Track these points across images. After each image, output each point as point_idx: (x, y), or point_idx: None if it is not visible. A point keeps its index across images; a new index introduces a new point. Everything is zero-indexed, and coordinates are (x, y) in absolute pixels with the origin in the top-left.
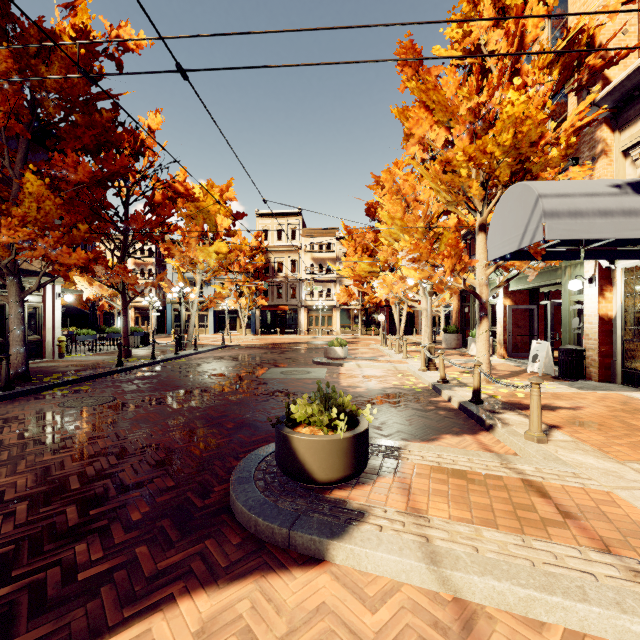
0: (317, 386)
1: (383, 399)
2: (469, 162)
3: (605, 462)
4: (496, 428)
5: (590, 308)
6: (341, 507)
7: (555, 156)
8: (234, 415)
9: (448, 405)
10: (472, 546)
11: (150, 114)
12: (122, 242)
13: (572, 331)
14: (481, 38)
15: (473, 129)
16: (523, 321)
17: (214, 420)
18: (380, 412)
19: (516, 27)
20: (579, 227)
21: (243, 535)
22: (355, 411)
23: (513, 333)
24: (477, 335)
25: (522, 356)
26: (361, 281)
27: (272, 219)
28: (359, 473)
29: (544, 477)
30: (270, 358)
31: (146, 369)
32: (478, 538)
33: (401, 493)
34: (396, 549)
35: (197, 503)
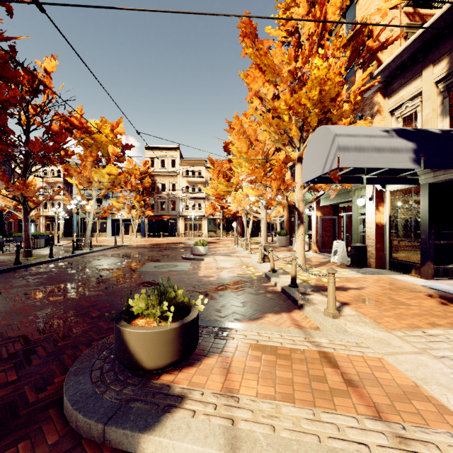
0: (179, 277)
1: (227, 286)
2: (289, 110)
3: (378, 332)
4: (305, 307)
5: (370, 218)
6: (164, 393)
7: (347, 109)
8: (102, 304)
9: (274, 289)
10: (270, 425)
11: (46, 59)
12: (22, 162)
13: (359, 234)
14: (299, 23)
15: (292, 87)
16: (329, 227)
17: (83, 310)
18: (223, 297)
19: (321, 13)
20: (362, 159)
21: (63, 432)
22: (187, 302)
23: (322, 235)
24: (296, 237)
25: (328, 251)
26: (220, 198)
27: (157, 151)
28: (186, 357)
29: (335, 348)
30: (150, 255)
31: (42, 266)
32: (277, 415)
33: (221, 372)
34: (201, 437)
35: (30, 398)
